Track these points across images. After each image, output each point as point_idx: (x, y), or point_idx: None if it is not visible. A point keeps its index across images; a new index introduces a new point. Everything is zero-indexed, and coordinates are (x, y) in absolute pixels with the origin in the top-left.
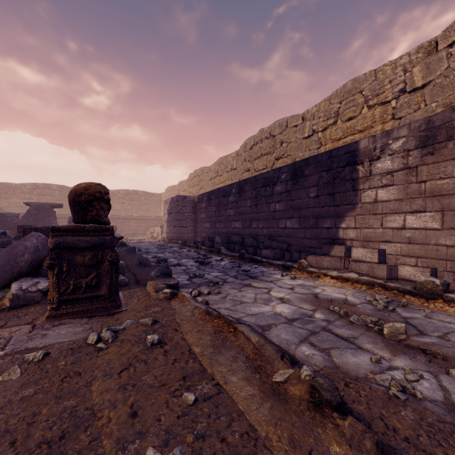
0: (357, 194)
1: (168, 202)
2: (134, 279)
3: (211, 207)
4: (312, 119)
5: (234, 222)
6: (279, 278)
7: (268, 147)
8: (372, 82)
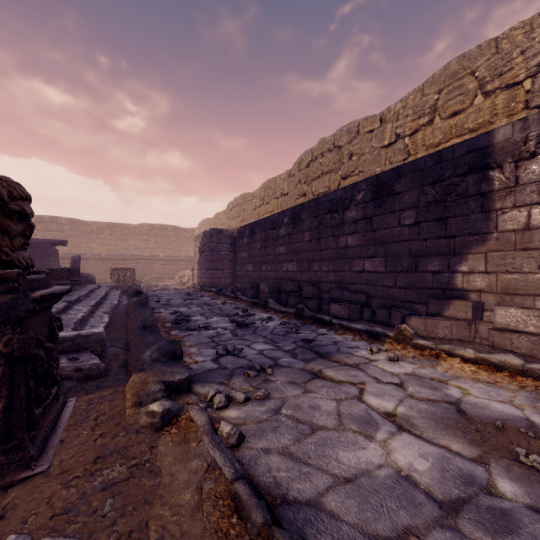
0: (489, 217)
1: (200, 237)
2: (121, 360)
3: (255, 243)
4: (395, 119)
5: (287, 264)
6: (367, 357)
7: (331, 162)
8: (491, 57)
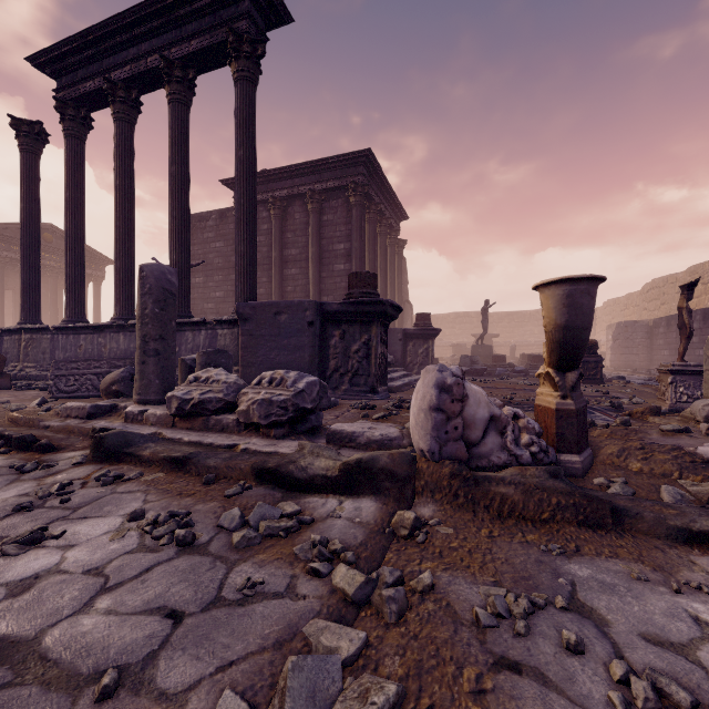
0: None
1: (613, 327)
2: None
3: (670, 333)
4: None
5: (698, 350)
6: None
7: None
8: None
